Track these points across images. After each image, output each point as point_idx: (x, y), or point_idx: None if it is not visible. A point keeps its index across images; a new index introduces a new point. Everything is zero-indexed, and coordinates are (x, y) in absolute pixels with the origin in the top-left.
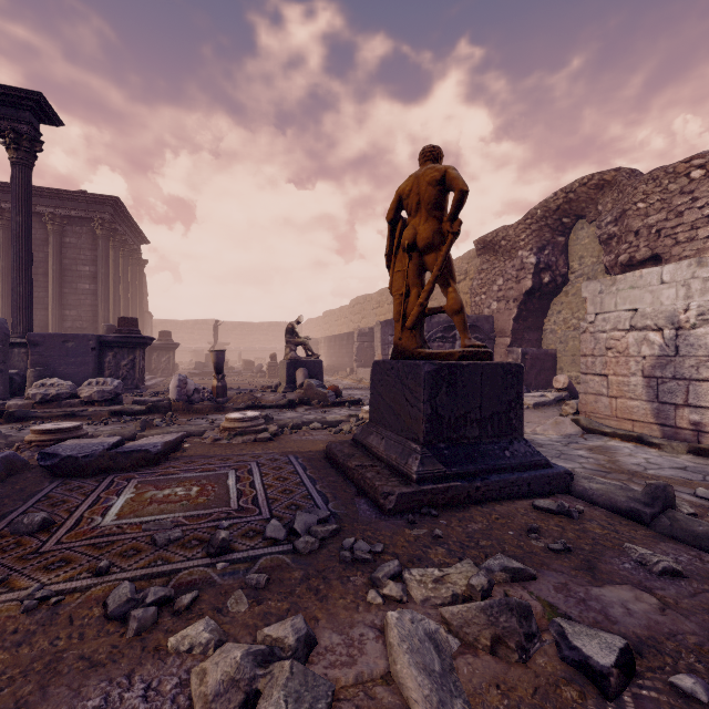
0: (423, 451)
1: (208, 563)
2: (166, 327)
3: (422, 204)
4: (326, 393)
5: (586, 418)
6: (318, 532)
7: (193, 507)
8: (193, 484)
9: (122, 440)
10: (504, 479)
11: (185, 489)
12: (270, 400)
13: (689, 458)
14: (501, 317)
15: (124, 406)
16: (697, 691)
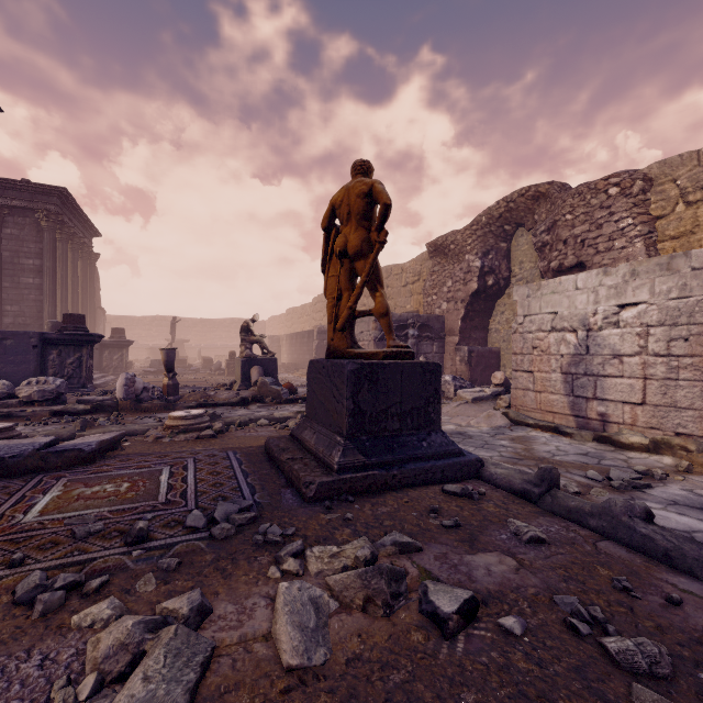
0: (346, 443)
1: (125, 551)
2: (122, 323)
3: (352, 214)
4: (279, 391)
5: (514, 411)
6: (236, 519)
7: (120, 502)
8: (124, 481)
9: (56, 440)
10: (419, 467)
11: (115, 485)
12: (223, 398)
13: (593, 445)
14: (450, 317)
15: (67, 405)
16: (514, 627)
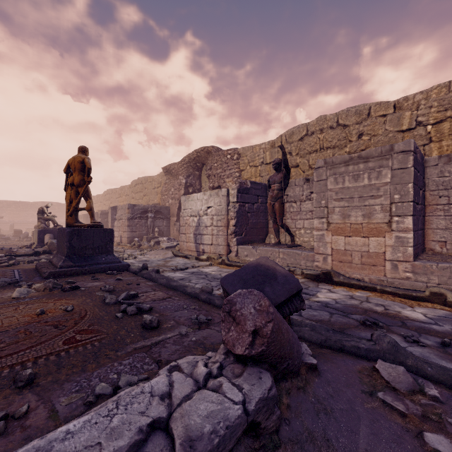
0: (65, 259)
1: None
2: None
3: (76, 169)
4: None
5: (176, 251)
6: (8, 281)
7: None
8: None
9: None
10: (99, 266)
11: None
12: (23, 252)
13: (193, 261)
14: (173, 207)
15: None
16: (83, 288)
